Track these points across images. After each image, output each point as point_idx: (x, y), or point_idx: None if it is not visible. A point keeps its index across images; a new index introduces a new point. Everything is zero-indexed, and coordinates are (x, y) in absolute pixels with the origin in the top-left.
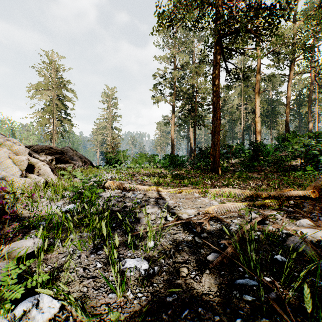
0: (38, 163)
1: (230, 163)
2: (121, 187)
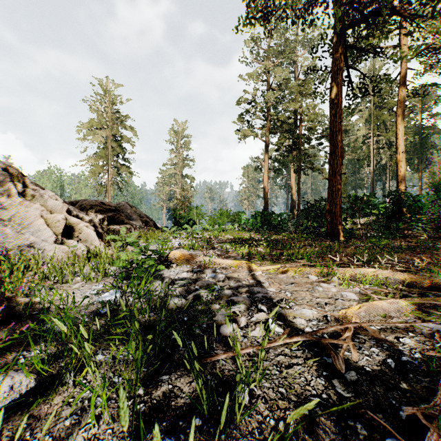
0: (79, 224)
1: (356, 225)
2: (191, 261)
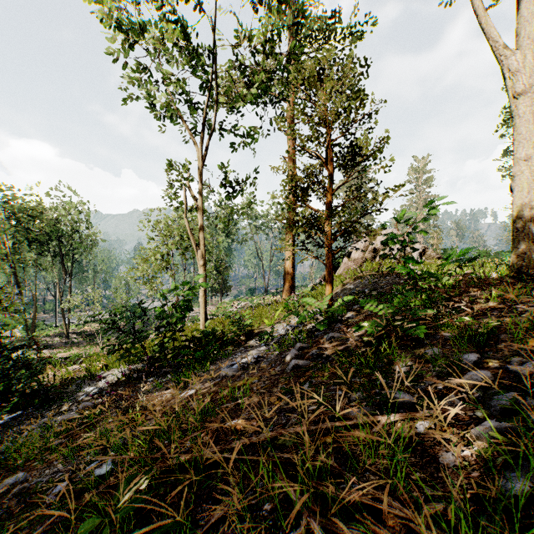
0: None
1: None
2: None
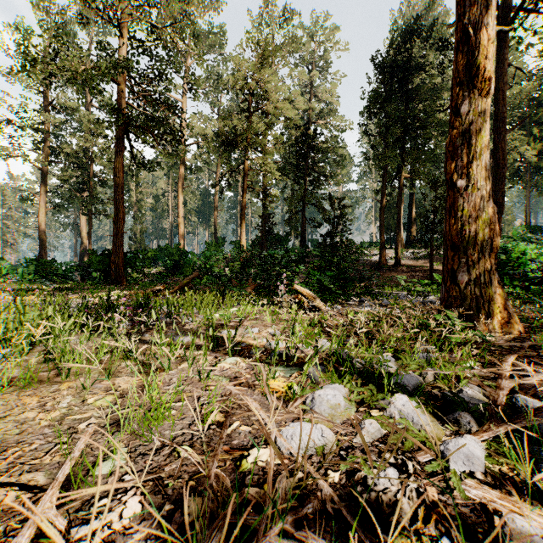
0: None
1: (140, 273)
2: None
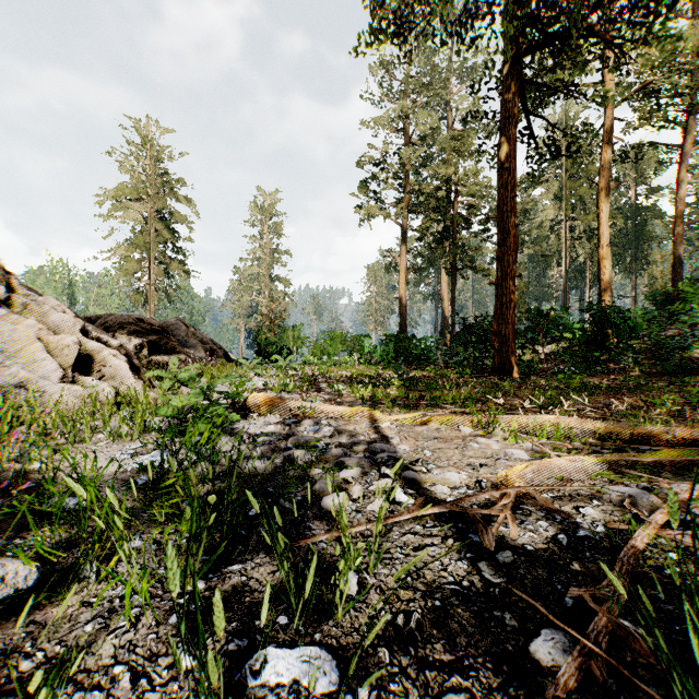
0: (101, 352)
1: (538, 354)
2: (282, 409)
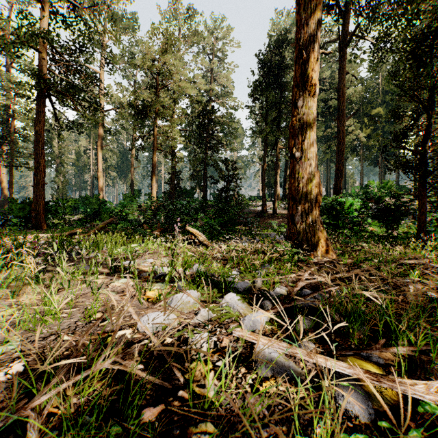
0: None
1: (61, 220)
2: None
